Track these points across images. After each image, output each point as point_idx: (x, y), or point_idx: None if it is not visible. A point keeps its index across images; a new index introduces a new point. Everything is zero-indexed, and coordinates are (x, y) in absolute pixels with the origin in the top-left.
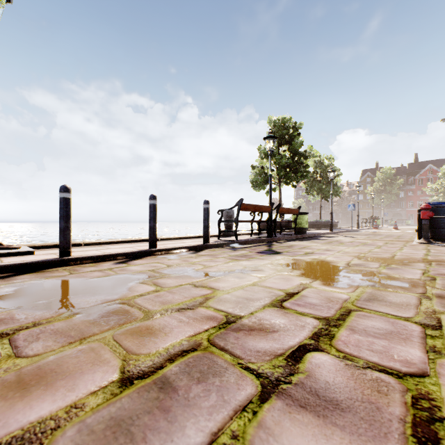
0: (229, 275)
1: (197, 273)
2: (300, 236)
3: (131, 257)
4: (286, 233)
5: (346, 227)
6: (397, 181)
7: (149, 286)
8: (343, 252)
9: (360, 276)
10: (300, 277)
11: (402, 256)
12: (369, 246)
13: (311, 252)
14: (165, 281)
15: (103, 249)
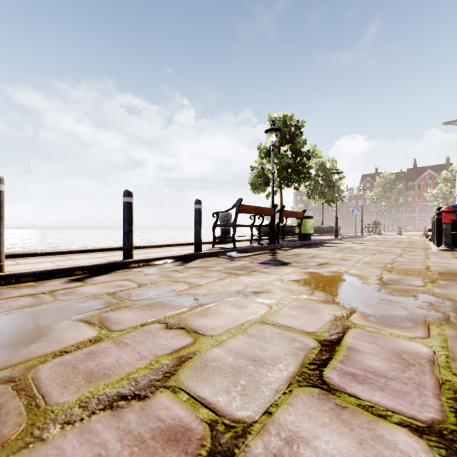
0: (223, 302)
1: (176, 298)
2: (304, 243)
3: (96, 271)
4: (289, 240)
5: (349, 233)
6: (396, 187)
7: (89, 327)
8: (363, 262)
9: (413, 301)
10: (329, 305)
11: (439, 268)
12: (388, 254)
13: (326, 263)
14: (121, 317)
15: (62, 260)
